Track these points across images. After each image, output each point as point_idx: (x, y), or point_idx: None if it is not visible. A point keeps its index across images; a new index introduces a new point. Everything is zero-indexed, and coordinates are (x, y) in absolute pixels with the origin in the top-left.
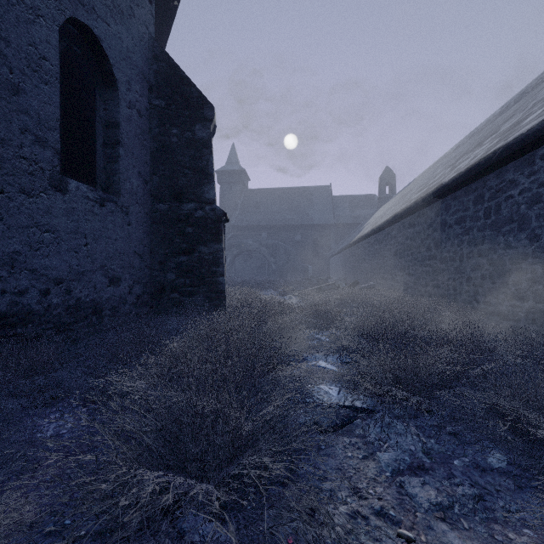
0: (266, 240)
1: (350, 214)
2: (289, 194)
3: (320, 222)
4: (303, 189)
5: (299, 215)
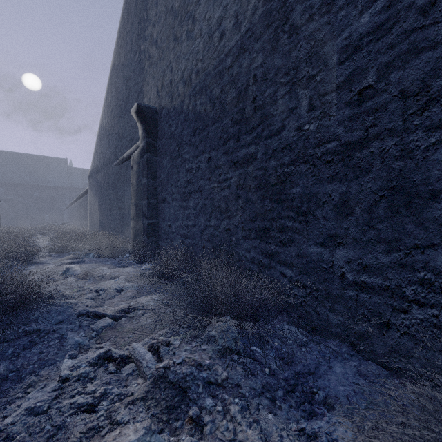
0: (4, 195)
1: (82, 182)
2: (28, 159)
3: (57, 185)
4: (43, 157)
5: (38, 178)
